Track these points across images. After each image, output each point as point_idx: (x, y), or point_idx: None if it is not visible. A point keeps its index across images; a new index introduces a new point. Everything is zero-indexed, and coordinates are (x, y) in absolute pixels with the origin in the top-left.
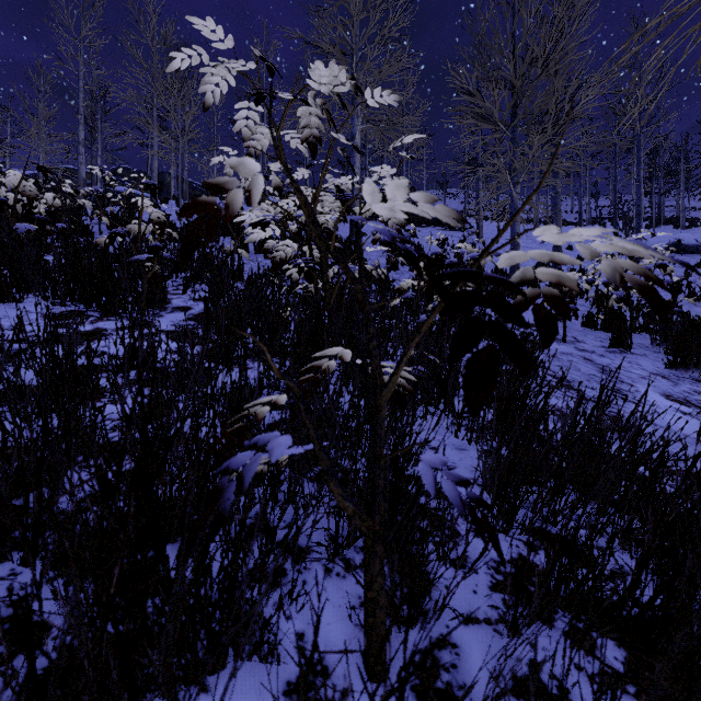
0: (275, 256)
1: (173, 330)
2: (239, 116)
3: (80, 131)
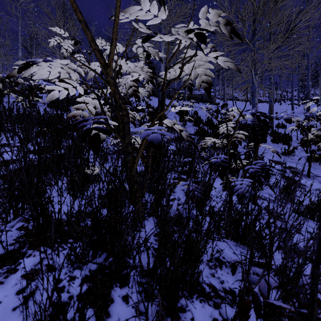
0: (76, 115)
1: None
2: None
3: (19, 52)
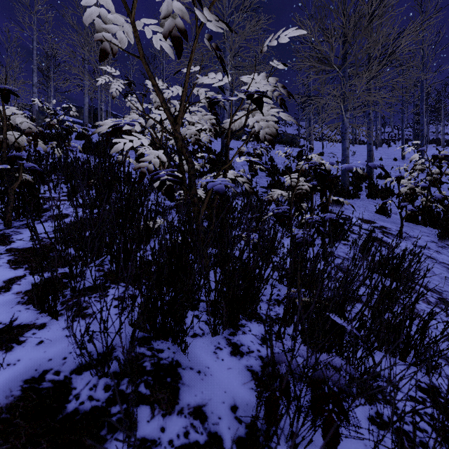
0: (141, 167)
1: (27, 247)
2: (87, 1)
3: (34, 77)
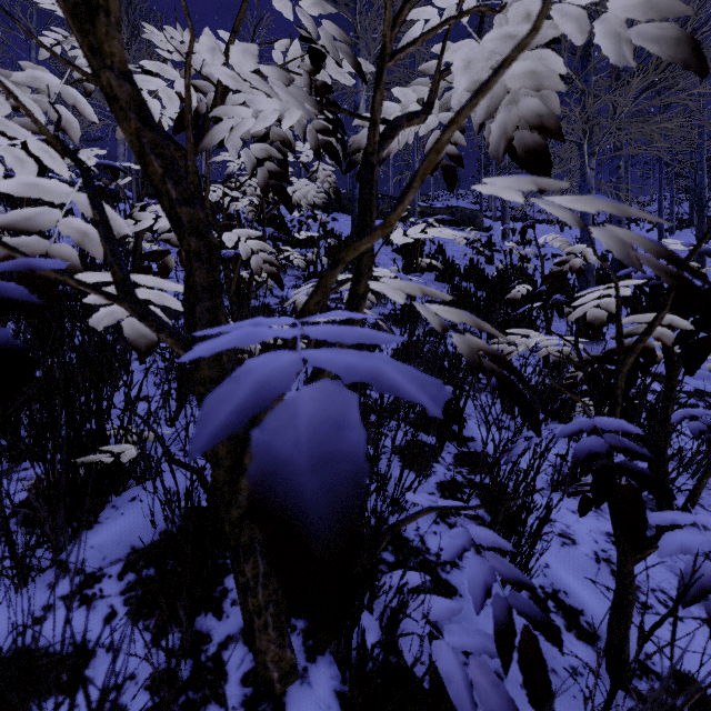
0: None
1: None
2: None
3: None
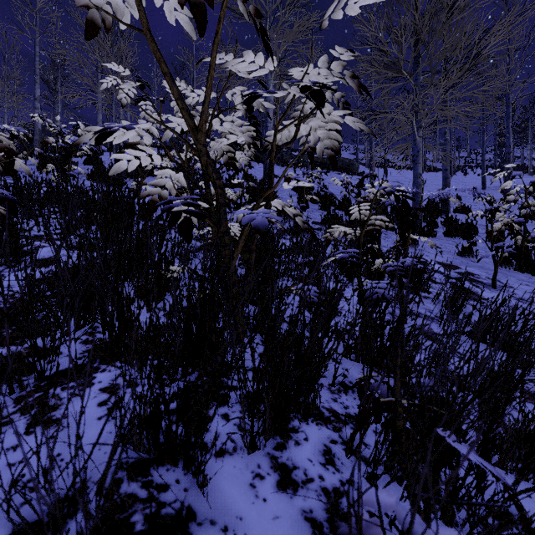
0: (151, 194)
1: None
2: None
3: (36, 89)
